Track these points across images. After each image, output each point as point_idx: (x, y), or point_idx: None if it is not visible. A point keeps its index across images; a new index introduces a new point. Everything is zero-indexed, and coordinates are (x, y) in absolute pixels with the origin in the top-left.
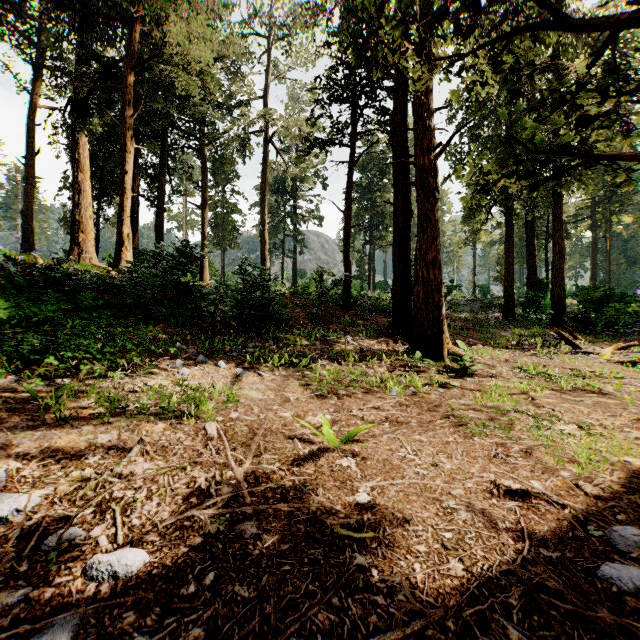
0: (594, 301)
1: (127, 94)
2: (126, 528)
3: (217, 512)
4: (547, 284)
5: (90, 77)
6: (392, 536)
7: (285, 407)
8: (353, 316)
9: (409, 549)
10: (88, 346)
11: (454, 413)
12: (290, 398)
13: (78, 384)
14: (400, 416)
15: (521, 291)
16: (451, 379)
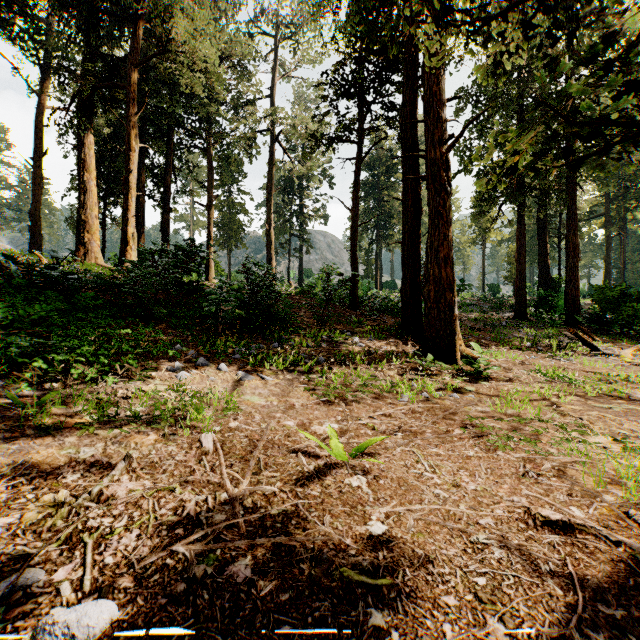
0: (610, 301)
1: (132, 92)
2: (96, 569)
3: (206, 548)
4: (560, 283)
5: (95, 76)
6: (414, 582)
7: (289, 415)
8: (360, 316)
9: (436, 601)
10: (82, 348)
11: (472, 422)
12: (294, 404)
13: (66, 390)
14: (413, 425)
15: (532, 290)
16: (466, 383)
